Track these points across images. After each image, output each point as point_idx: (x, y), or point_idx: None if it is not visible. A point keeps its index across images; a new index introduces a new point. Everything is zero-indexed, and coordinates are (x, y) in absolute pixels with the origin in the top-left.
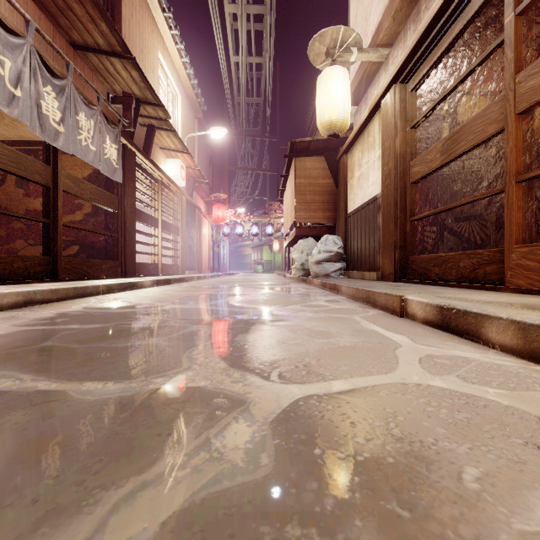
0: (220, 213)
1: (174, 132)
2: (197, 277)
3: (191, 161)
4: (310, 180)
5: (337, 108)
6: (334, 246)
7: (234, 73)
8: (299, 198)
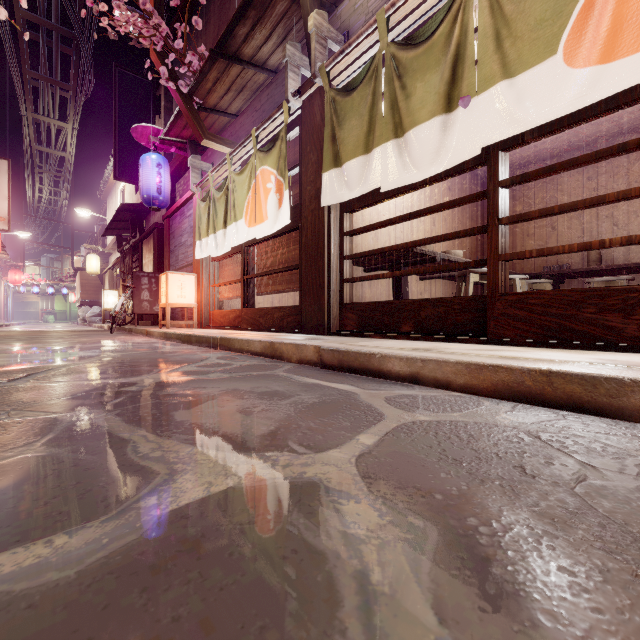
0: (18, 277)
1: (5, 251)
2: (12, 324)
3: (6, 255)
4: (88, 281)
5: (94, 269)
6: (98, 311)
7: (37, 198)
8: (82, 289)
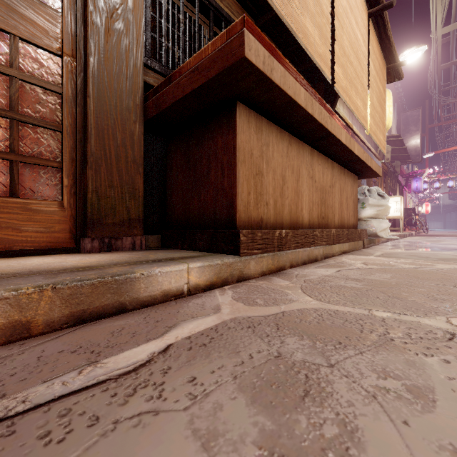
0: None
1: None
2: None
3: None
4: None
5: None
6: None
7: None
8: None
